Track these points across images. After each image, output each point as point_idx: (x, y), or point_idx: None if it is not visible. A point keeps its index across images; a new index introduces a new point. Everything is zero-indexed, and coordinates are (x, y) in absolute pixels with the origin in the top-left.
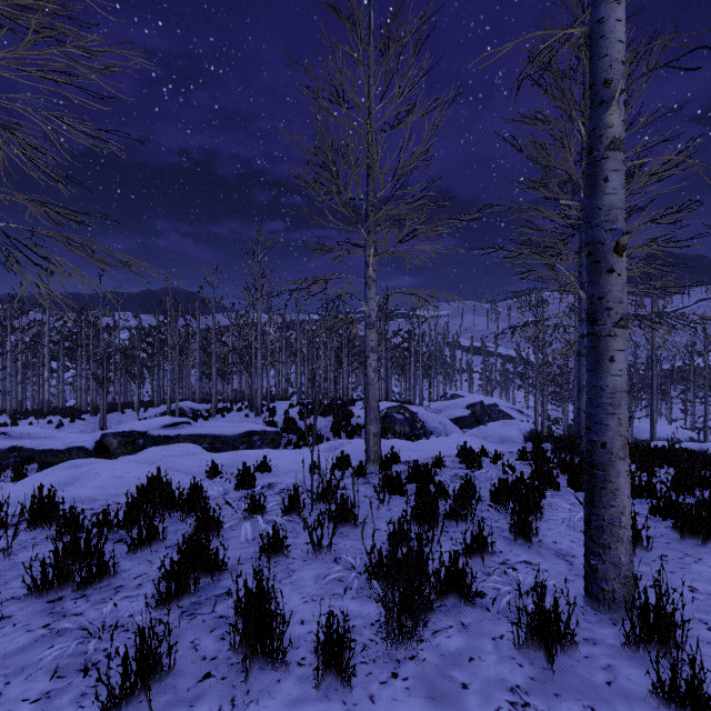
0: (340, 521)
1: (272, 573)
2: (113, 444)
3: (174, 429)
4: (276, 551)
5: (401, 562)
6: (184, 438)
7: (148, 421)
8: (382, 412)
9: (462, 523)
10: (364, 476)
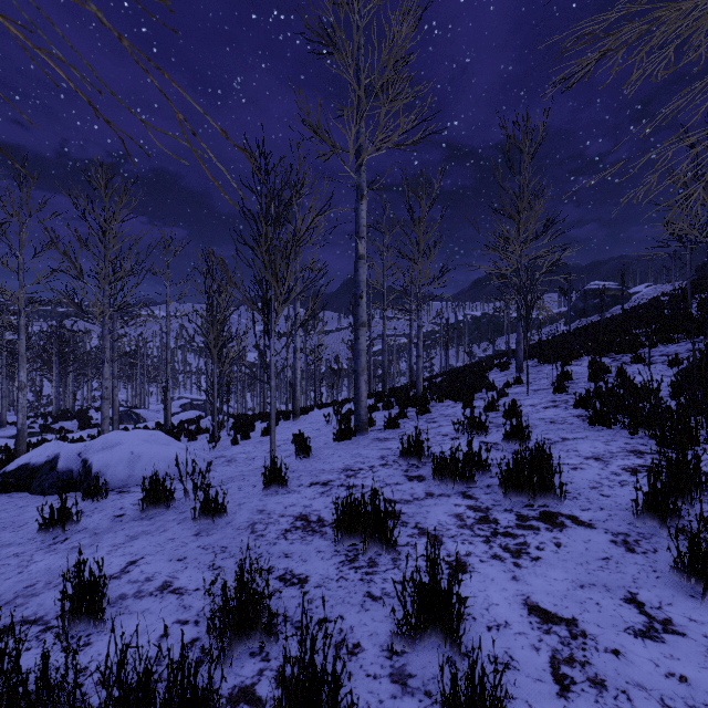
0: None
1: None
2: None
3: None
4: None
5: None
6: None
7: None
8: None
9: None
10: None
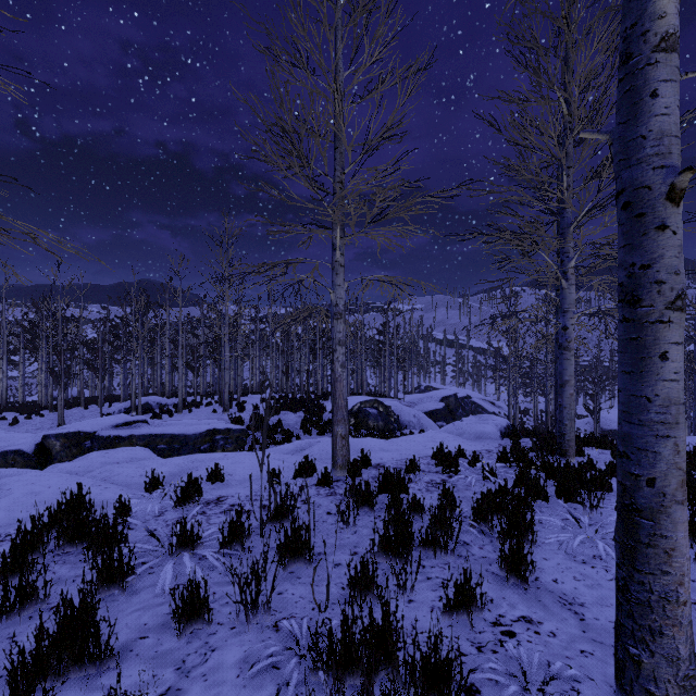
0: (291, 556)
1: (181, 656)
2: (56, 447)
3: (128, 428)
4: (193, 616)
5: (360, 645)
6: (138, 438)
7: (98, 420)
8: (355, 407)
9: (441, 553)
10: (330, 484)
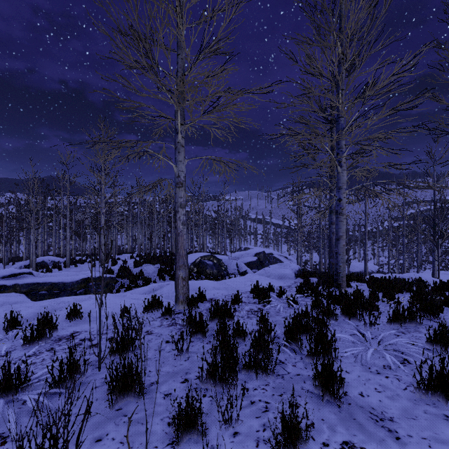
0: (120, 392)
1: None
2: None
3: (13, 279)
4: None
5: None
6: (22, 286)
7: None
8: (197, 260)
9: (262, 373)
10: (172, 316)
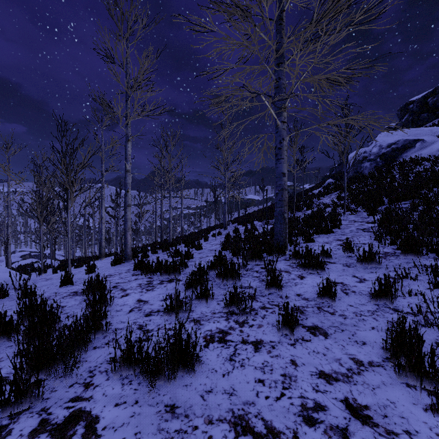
0: None
1: None
2: None
3: None
4: None
5: None
6: None
7: None
8: None
9: None
10: None
